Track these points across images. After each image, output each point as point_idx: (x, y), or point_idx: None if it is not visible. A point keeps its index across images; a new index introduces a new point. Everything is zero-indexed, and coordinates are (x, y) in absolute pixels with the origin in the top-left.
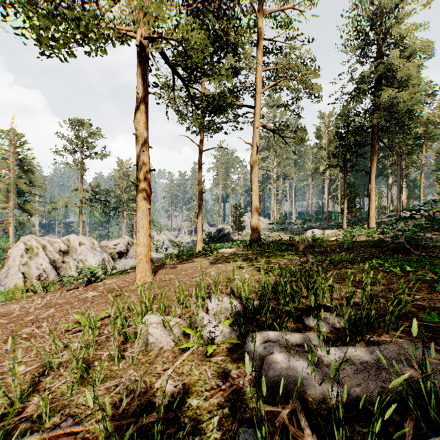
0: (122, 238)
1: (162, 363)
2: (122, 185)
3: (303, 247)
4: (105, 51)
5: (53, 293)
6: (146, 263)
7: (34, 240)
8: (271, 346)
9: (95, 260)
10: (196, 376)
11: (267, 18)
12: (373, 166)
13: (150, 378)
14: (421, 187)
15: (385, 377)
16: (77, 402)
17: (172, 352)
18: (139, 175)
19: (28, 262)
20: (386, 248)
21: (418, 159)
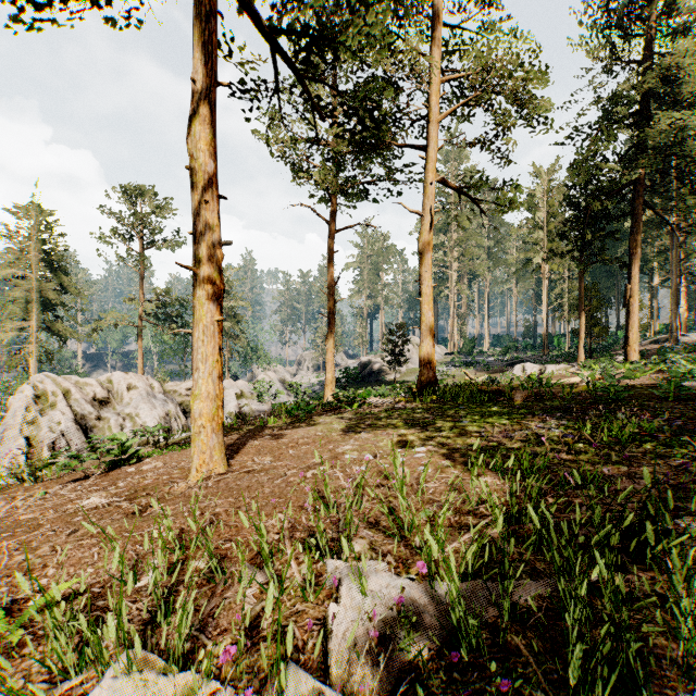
0: None
1: None
2: None
3: (522, 398)
4: None
5: (45, 486)
6: (213, 434)
7: (50, 381)
8: None
9: (153, 416)
10: None
11: None
12: (635, 252)
13: None
14: None
15: None
16: None
17: None
18: (197, 253)
19: (37, 420)
20: None
21: None
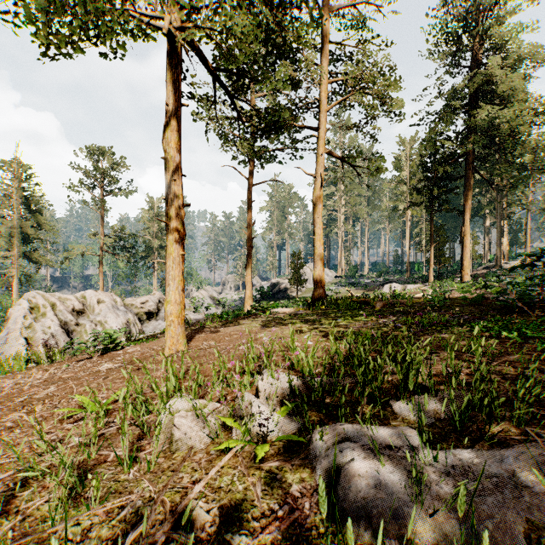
0: (151, 295)
1: (191, 470)
2: (152, 228)
3: (381, 306)
4: (124, 47)
5: (60, 364)
6: (179, 326)
7: (41, 296)
8: (350, 449)
9: (118, 322)
10: (240, 493)
11: (334, 16)
12: (468, 203)
13: (172, 496)
14: (527, 230)
15: (528, 502)
16: (61, 534)
17: (207, 453)
18: (169, 212)
19: (33, 325)
20: (489, 307)
21: (523, 196)
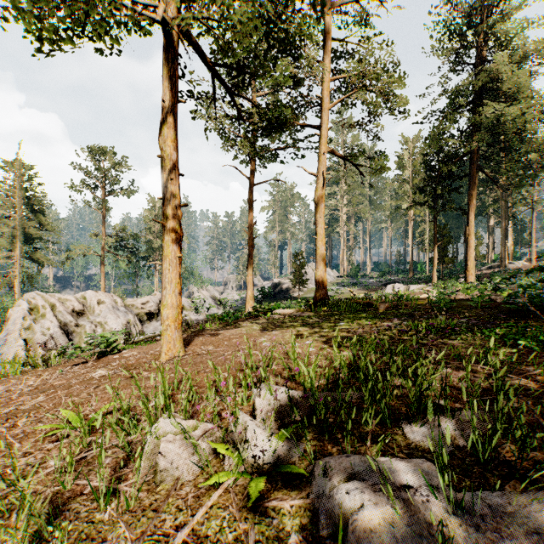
0: (152, 295)
1: (175, 510)
2: (153, 228)
3: (384, 308)
4: (117, 40)
5: (55, 368)
6: (176, 331)
7: (40, 297)
8: (358, 491)
9: (118, 323)
10: None
11: (336, 13)
12: (472, 202)
13: None
14: (532, 230)
15: None
16: None
17: (195, 486)
18: (165, 212)
19: (32, 326)
20: (497, 310)
21: (528, 195)
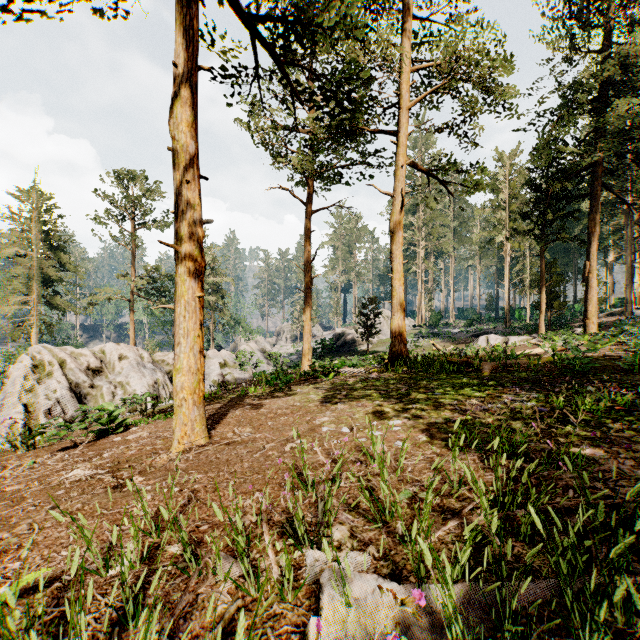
0: None
1: None
2: None
3: (490, 369)
4: None
5: (36, 454)
6: (194, 407)
7: (47, 351)
8: None
9: (143, 384)
10: None
11: None
12: (594, 230)
13: None
14: None
15: None
16: None
17: None
18: (179, 231)
19: (35, 388)
20: None
21: None
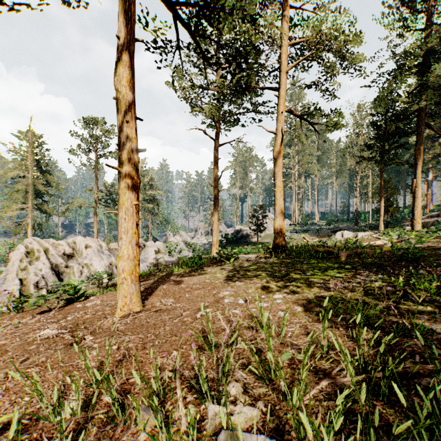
0: None
1: None
2: None
3: (345, 256)
4: None
5: (22, 316)
6: (132, 284)
7: (36, 242)
8: None
9: (101, 265)
10: None
11: None
12: (418, 157)
13: None
14: None
15: None
16: None
17: None
18: (121, 157)
19: (27, 267)
20: None
21: None
